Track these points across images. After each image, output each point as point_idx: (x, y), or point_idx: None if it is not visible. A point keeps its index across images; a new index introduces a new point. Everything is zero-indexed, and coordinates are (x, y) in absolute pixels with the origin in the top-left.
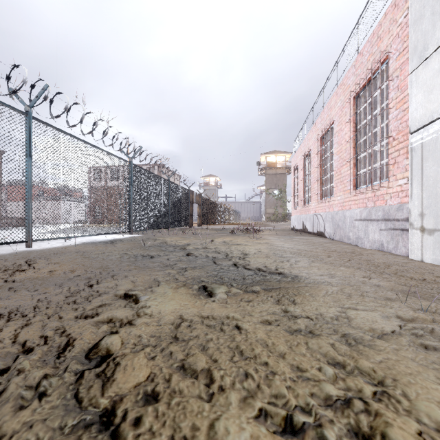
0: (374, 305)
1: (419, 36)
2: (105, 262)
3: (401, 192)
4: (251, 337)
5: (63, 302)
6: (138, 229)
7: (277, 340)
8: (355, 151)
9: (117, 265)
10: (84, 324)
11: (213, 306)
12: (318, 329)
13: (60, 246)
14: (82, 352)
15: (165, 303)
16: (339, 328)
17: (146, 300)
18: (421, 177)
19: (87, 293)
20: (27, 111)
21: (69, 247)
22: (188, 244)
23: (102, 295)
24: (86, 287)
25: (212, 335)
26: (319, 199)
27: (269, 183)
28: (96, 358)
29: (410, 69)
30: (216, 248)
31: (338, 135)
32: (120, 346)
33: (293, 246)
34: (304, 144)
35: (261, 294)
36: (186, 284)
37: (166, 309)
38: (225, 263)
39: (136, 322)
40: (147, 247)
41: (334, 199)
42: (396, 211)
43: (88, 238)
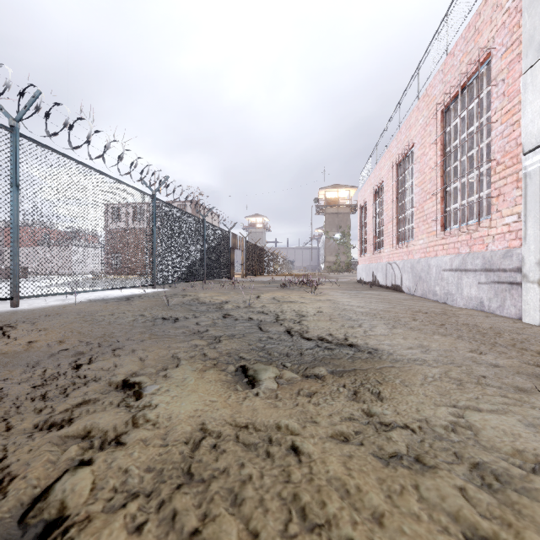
0: (504, 402)
1: (536, 22)
2: (110, 329)
3: (508, 234)
4: (319, 472)
5: (26, 396)
6: (164, 281)
7: (364, 481)
8: (442, 181)
9: (126, 333)
10: (41, 442)
11: (255, 406)
12: (429, 453)
13: (58, 304)
14: (16, 508)
15: (181, 400)
16: (463, 452)
17: (154, 394)
18: (539, 212)
19: (67, 381)
20: (13, 125)
21: (69, 306)
22: (226, 301)
23: (89, 383)
24: (69, 370)
25: (251, 470)
26: (394, 244)
27: (330, 224)
28: (36, 526)
29: (523, 67)
30: (263, 307)
31: (420, 162)
32: (87, 495)
33: (363, 304)
34: (374, 174)
35: (328, 382)
36: (218, 365)
37: (180, 411)
38: (274, 330)
39: (127, 439)
40: (172, 305)
41: (414, 244)
42: (502, 258)
43: (98, 294)
